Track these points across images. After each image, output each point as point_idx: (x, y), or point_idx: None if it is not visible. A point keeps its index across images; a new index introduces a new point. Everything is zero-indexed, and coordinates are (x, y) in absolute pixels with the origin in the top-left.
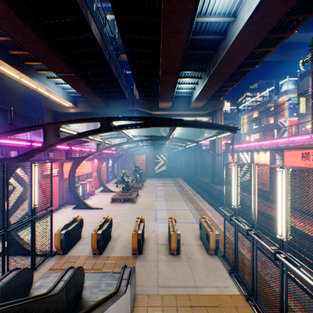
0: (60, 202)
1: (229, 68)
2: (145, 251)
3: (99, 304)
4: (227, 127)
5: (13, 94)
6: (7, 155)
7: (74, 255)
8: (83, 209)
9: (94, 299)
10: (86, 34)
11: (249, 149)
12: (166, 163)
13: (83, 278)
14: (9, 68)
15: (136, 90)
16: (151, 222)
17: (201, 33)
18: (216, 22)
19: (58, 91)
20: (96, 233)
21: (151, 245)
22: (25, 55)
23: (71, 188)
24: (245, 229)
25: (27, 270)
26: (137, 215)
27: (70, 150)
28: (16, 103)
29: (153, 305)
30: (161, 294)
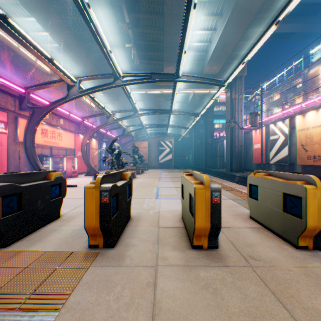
0: None
1: None
2: (126, 240)
3: None
4: None
5: None
6: None
7: None
8: None
9: None
10: None
11: (286, 117)
12: (172, 151)
13: None
14: None
15: None
16: (149, 198)
17: None
18: None
19: None
20: None
21: (143, 229)
22: None
23: (28, 155)
24: None
25: None
26: None
27: (26, 96)
28: None
29: None
30: None
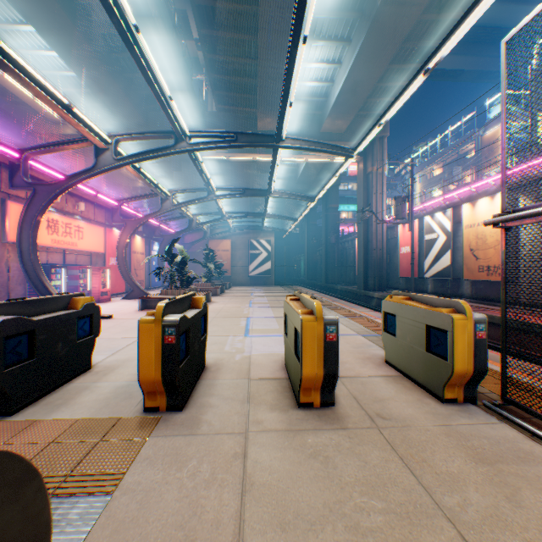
0: None
1: None
2: (201, 399)
3: None
4: None
5: None
6: None
7: None
8: None
9: None
10: None
11: (448, 205)
12: (272, 257)
13: None
14: None
15: None
16: (233, 335)
17: None
18: None
19: None
20: None
21: (225, 382)
22: None
23: (26, 265)
24: None
25: None
26: None
27: (22, 164)
28: None
29: None
30: None
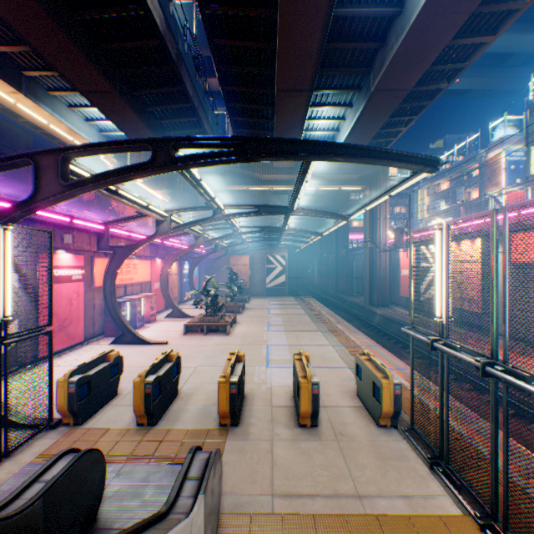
0: (87, 331)
1: (407, 78)
2: (247, 419)
3: None
4: (417, 158)
5: (15, 146)
6: None
7: (97, 427)
8: (130, 344)
9: (125, 524)
10: (135, 6)
11: None
12: (286, 270)
13: (103, 476)
14: None
15: None
16: (258, 366)
17: (355, 2)
18: None
19: (91, 133)
20: (143, 381)
21: (258, 408)
22: (22, 56)
23: (108, 305)
24: (476, 363)
25: None
26: None
27: (106, 233)
28: None
29: None
30: (280, 513)
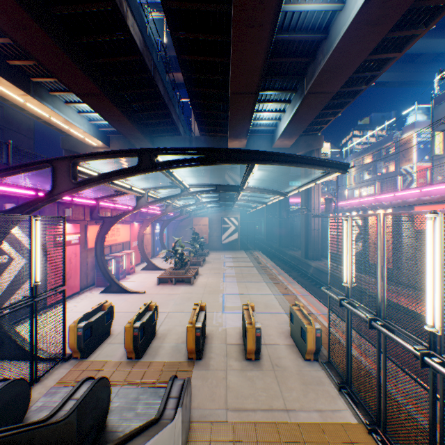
0: (82, 282)
1: (332, 85)
2: (208, 354)
3: (123, 443)
4: (333, 163)
5: (19, 129)
6: (0, 209)
7: (98, 360)
8: (116, 293)
9: (125, 428)
10: (120, 33)
11: (361, 207)
12: (238, 229)
13: (109, 395)
14: (7, 86)
15: (195, 125)
16: (216, 312)
17: (291, 29)
18: (315, 12)
19: (82, 123)
20: (132, 326)
21: (216, 345)
22: (31, 67)
23: (99, 262)
24: (366, 318)
25: (20, 382)
26: (195, 302)
27: (97, 206)
28: (23, 143)
29: (219, 439)
30: (231, 421)
